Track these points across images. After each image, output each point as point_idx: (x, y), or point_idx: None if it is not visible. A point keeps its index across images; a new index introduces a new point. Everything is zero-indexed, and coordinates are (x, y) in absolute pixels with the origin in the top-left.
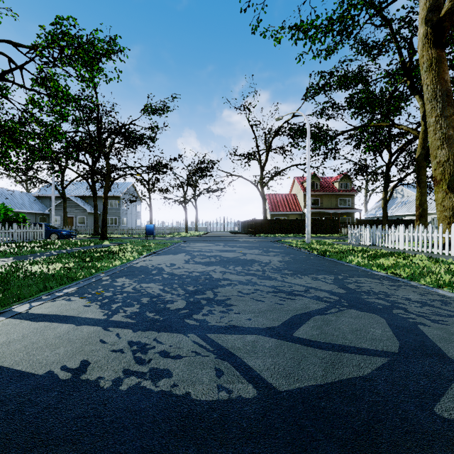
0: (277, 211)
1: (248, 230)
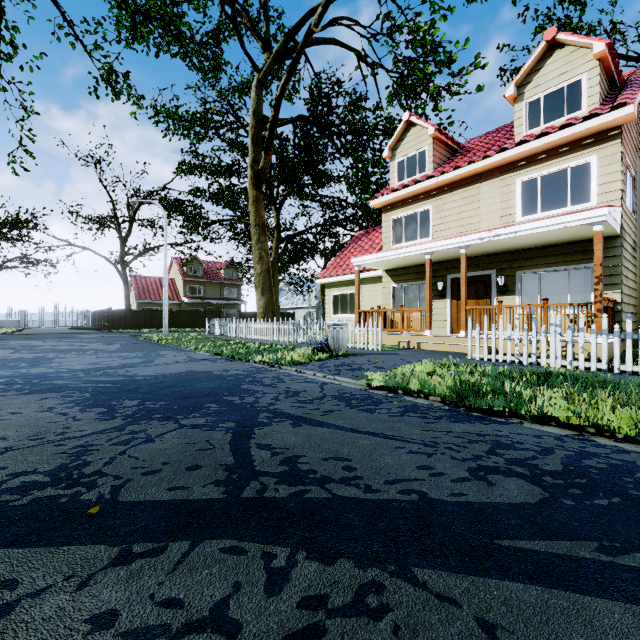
0: (147, 299)
1: (102, 324)
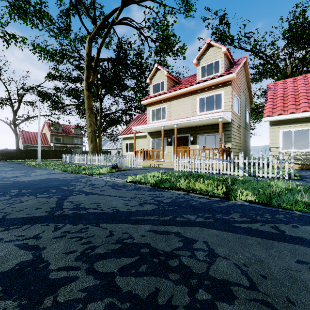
0: (29, 143)
1: (1, 157)
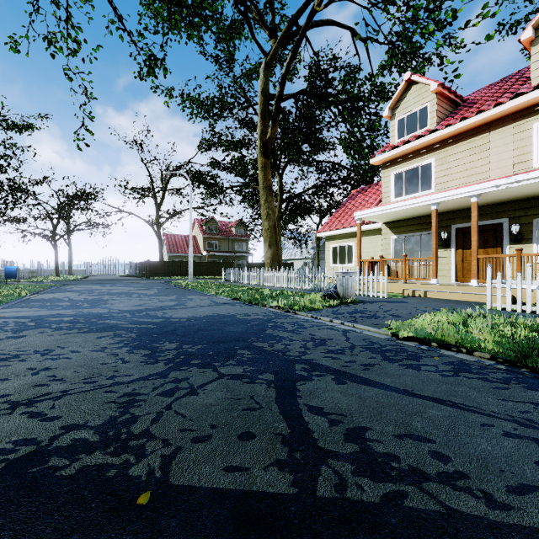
0: (176, 252)
1: (143, 272)
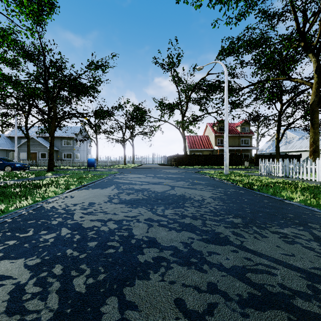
0: (194, 148)
1: (172, 162)
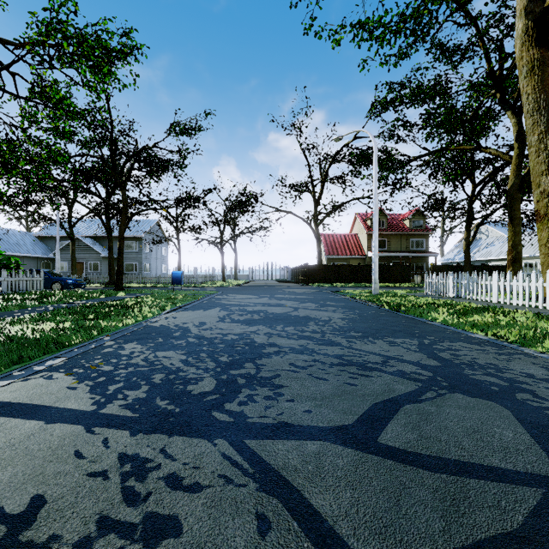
0: (335, 254)
1: (299, 278)
